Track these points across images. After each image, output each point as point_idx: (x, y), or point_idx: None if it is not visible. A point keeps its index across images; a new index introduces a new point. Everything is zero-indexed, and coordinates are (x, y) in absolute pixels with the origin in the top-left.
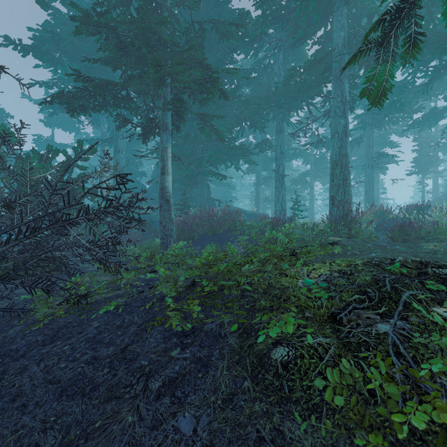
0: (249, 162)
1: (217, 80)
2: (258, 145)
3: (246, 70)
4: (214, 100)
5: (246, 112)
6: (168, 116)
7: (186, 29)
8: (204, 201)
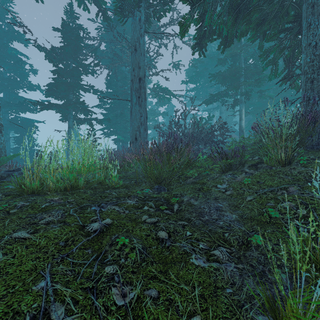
0: None
1: (260, 81)
2: None
3: None
4: (263, 85)
5: None
6: (242, 97)
7: (252, 54)
8: None
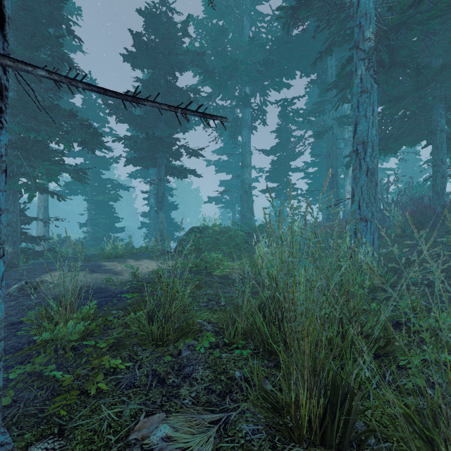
0: None
1: None
2: None
3: None
4: None
5: None
6: None
7: None
8: None
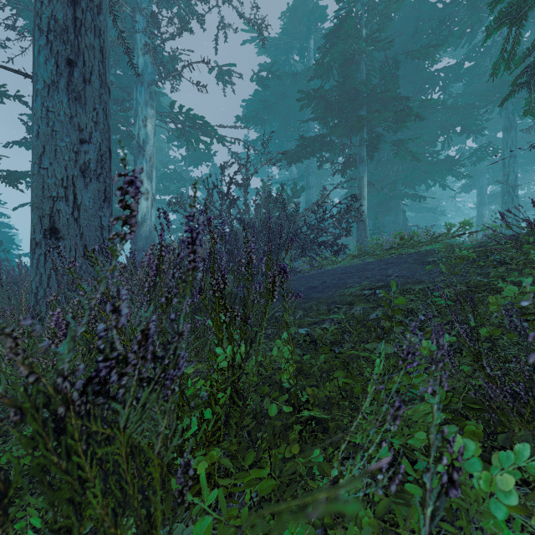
0: (459, 176)
1: (410, 114)
2: (474, 153)
3: (455, 64)
4: (407, 127)
5: (453, 118)
6: (364, 150)
7: (379, 67)
8: (398, 228)
